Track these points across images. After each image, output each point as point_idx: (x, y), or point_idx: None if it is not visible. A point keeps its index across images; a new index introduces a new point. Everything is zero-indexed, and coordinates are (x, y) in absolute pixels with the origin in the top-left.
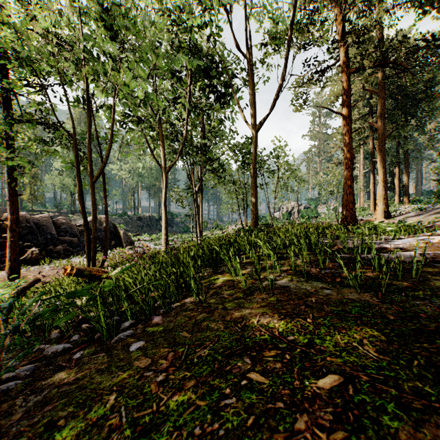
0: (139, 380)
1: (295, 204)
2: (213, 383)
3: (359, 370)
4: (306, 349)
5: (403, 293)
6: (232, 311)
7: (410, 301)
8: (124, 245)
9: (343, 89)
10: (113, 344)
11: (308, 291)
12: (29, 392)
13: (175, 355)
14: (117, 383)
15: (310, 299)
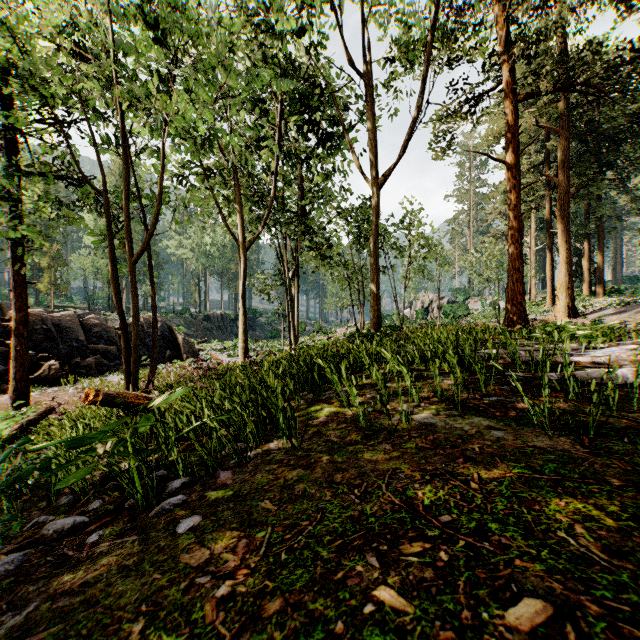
0: (187, 593)
1: (435, 297)
2: (313, 608)
3: (579, 589)
4: (475, 542)
5: (624, 439)
6: (345, 466)
7: (639, 452)
8: (184, 357)
9: (507, 124)
10: (151, 520)
11: (466, 432)
12: (5, 605)
13: (250, 544)
14: (148, 596)
15: (471, 446)
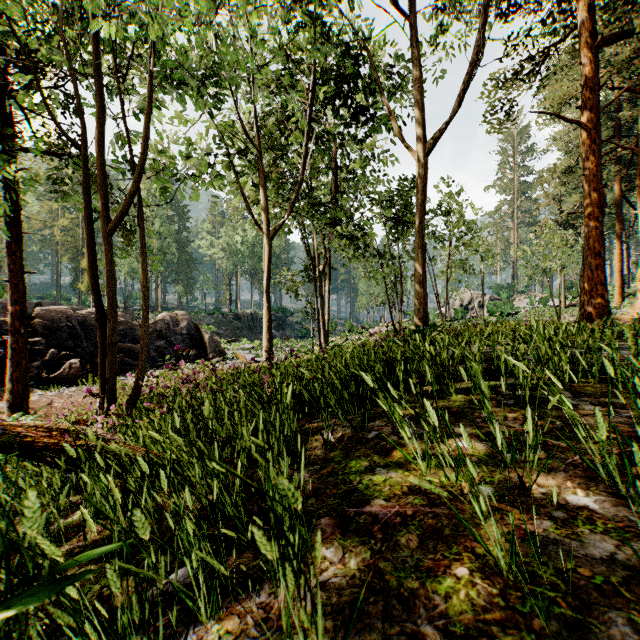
0: None
1: (475, 294)
2: None
3: None
4: None
5: None
6: None
7: None
8: (210, 356)
9: (583, 77)
10: None
11: None
12: None
13: None
14: None
15: None
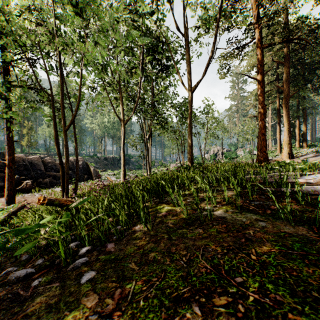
0: None
1: (220, 148)
2: None
3: None
4: (259, 298)
5: None
6: (177, 242)
7: None
8: (94, 178)
9: (258, 60)
10: (68, 272)
11: (244, 222)
12: None
13: (122, 292)
14: None
15: (248, 231)
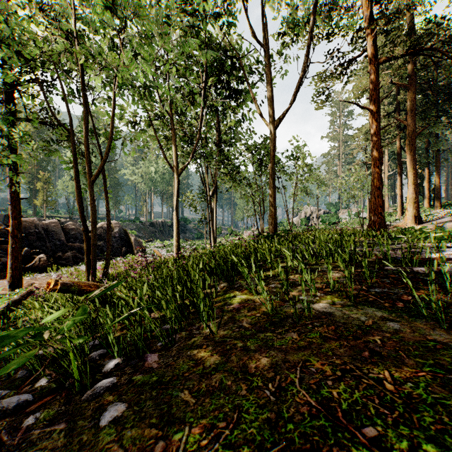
0: None
1: (314, 209)
2: None
3: None
4: None
5: None
6: (257, 355)
7: None
8: (135, 252)
9: (370, 81)
10: (82, 404)
11: (363, 322)
12: None
13: (166, 449)
14: None
15: (372, 338)
